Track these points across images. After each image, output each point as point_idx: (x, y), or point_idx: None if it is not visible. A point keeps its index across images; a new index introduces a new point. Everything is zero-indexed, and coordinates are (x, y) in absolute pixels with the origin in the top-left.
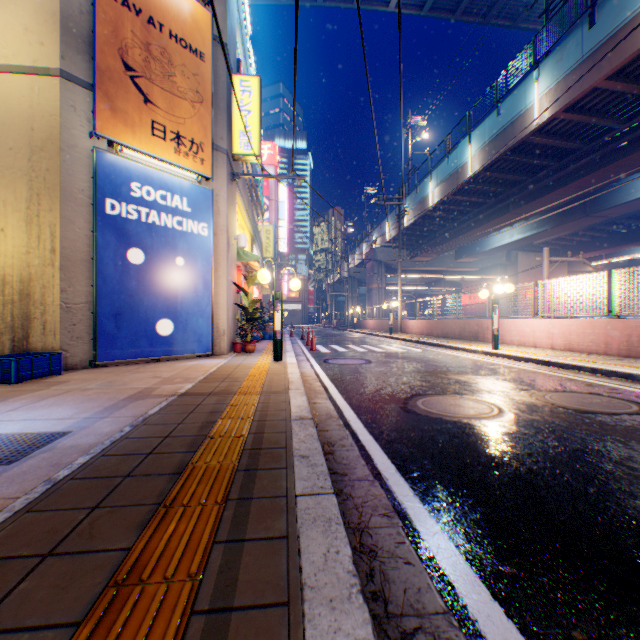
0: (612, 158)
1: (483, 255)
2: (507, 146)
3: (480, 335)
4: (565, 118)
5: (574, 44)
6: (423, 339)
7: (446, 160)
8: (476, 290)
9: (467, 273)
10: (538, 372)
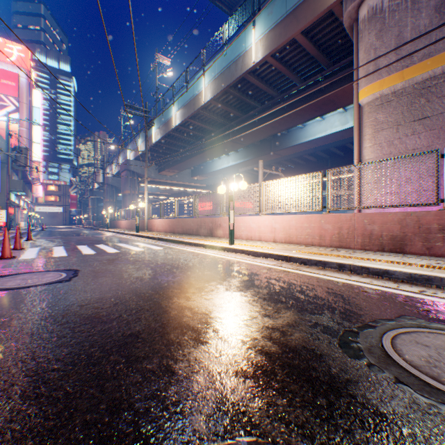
0: (295, 106)
1: (211, 175)
2: (232, 79)
3: (215, 231)
4: (272, 63)
5: (281, 1)
6: (166, 236)
7: (186, 89)
8: (205, 201)
9: (200, 188)
10: (290, 272)
